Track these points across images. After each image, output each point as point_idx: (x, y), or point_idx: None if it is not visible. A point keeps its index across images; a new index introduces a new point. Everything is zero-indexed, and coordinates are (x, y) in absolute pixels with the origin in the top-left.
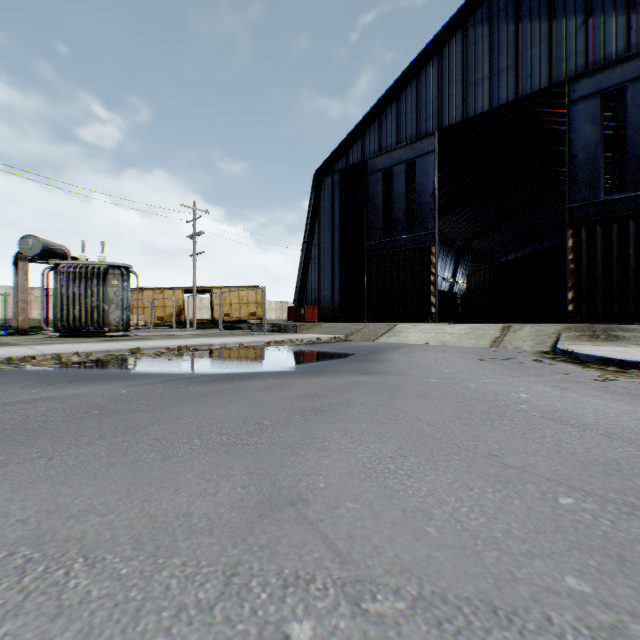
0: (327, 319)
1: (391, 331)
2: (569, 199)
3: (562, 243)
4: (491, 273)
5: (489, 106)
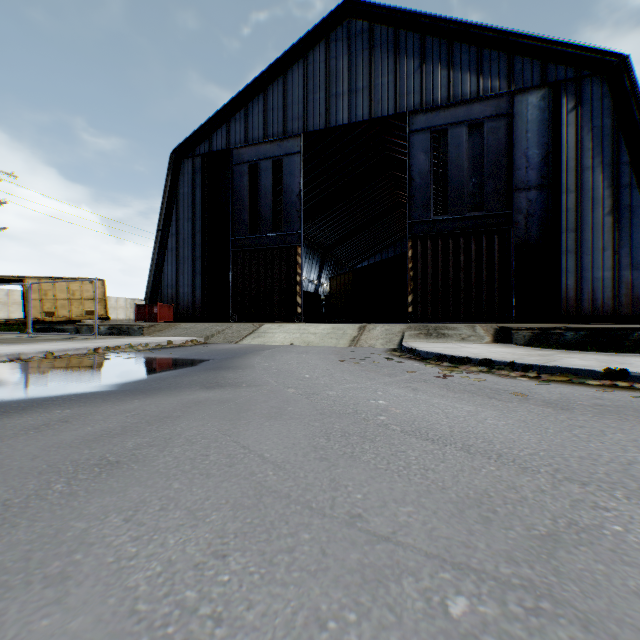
0: (187, 319)
1: (256, 332)
2: (410, 216)
3: (404, 254)
4: (350, 277)
5: (348, 120)
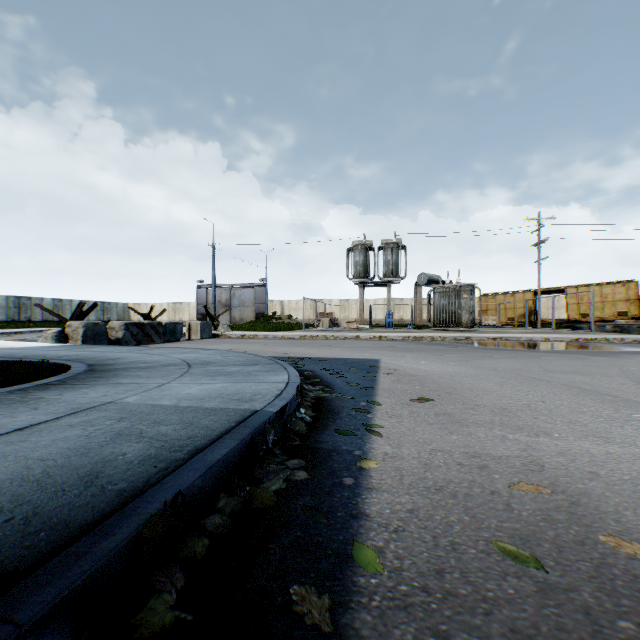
0: None
1: None
2: None
3: None
4: None
5: None
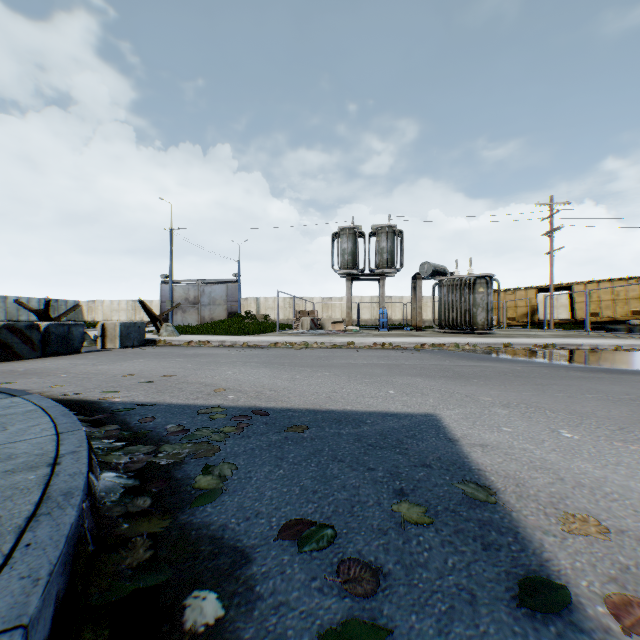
0: None
1: None
2: None
3: None
4: None
5: None
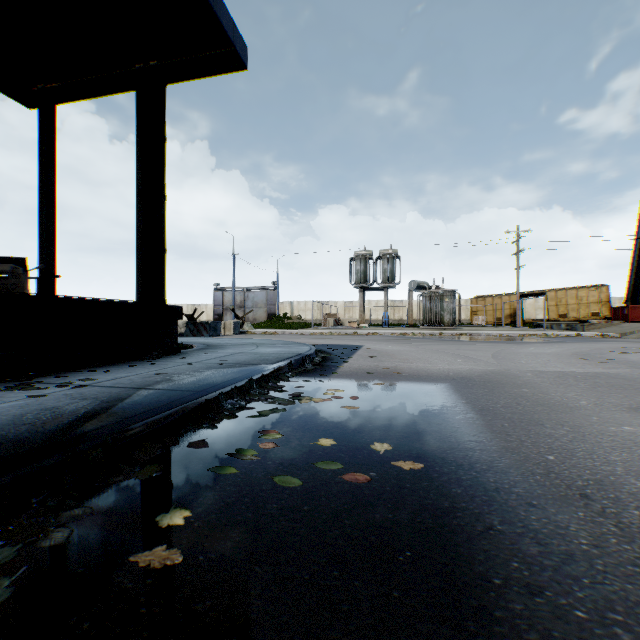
0: None
1: None
2: None
3: None
4: None
5: None
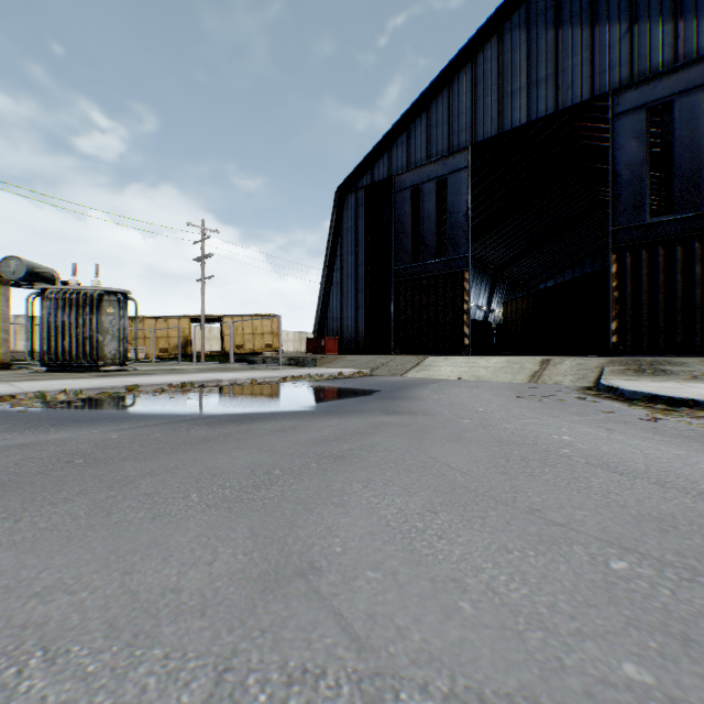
0: (350, 351)
1: (420, 365)
2: (613, 221)
3: (605, 269)
4: (529, 301)
5: (527, 119)
